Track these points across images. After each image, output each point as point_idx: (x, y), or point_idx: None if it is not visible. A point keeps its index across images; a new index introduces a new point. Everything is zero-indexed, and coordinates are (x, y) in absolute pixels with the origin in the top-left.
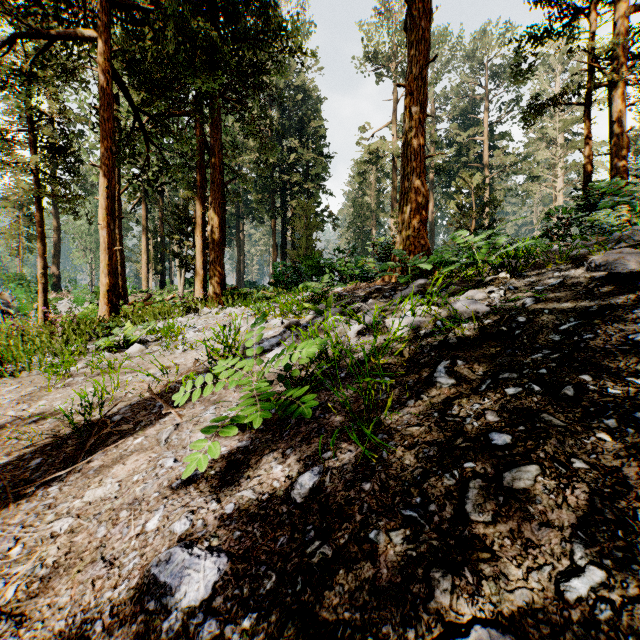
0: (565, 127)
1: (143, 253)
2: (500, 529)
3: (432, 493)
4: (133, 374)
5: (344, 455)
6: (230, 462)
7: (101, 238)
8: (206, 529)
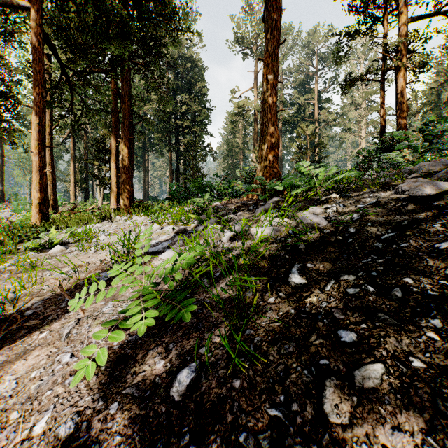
0: (366, 96)
1: (71, 174)
2: (357, 432)
3: (294, 391)
4: (51, 271)
5: (218, 350)
6: (120, 357)
7: (34, 162)
8: (89, 433)
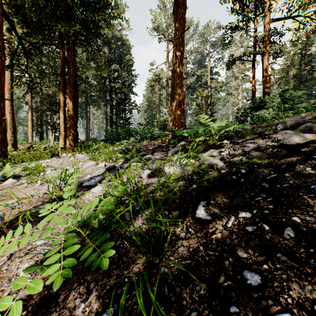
0: (242, 72)
1: (29, 121)
2: None
3: None
4: (0, 202)
5: (135, 291)
6: (42, 298)
7: None
8: None
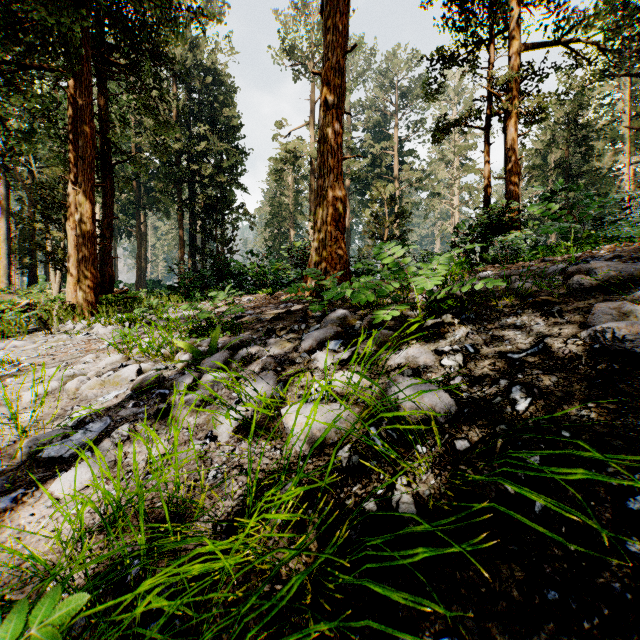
0: (460, 152)
1: (3, 241)
2: None
3: None
4: None
5: None
6: None
7: None
8: None
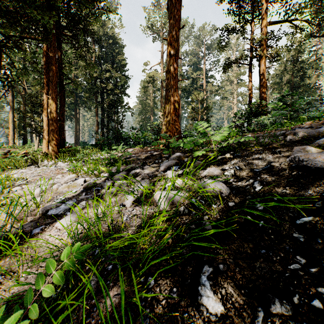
0: (237, 76)
1: (10, 123)
2: None
3: None
4: None
5: None
6: None
7: None
8: None
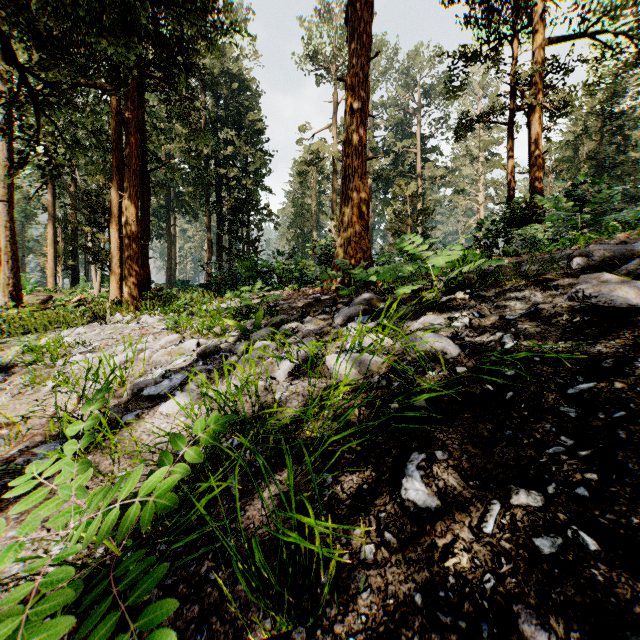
0: (485, 147)
1: (49, 245)
2: None
3: None
4: None
5: None
6: None
7: None
8: None
